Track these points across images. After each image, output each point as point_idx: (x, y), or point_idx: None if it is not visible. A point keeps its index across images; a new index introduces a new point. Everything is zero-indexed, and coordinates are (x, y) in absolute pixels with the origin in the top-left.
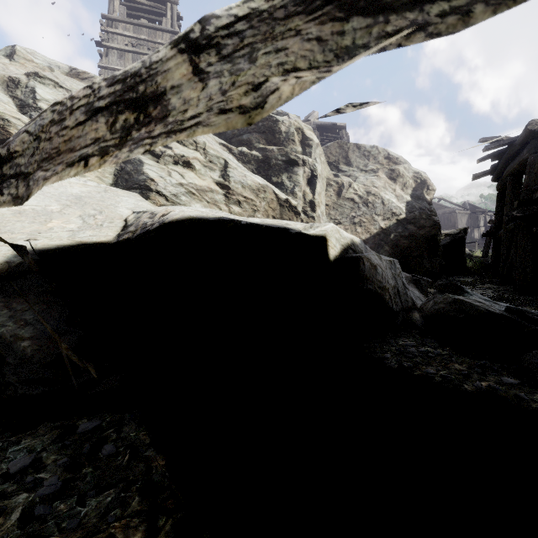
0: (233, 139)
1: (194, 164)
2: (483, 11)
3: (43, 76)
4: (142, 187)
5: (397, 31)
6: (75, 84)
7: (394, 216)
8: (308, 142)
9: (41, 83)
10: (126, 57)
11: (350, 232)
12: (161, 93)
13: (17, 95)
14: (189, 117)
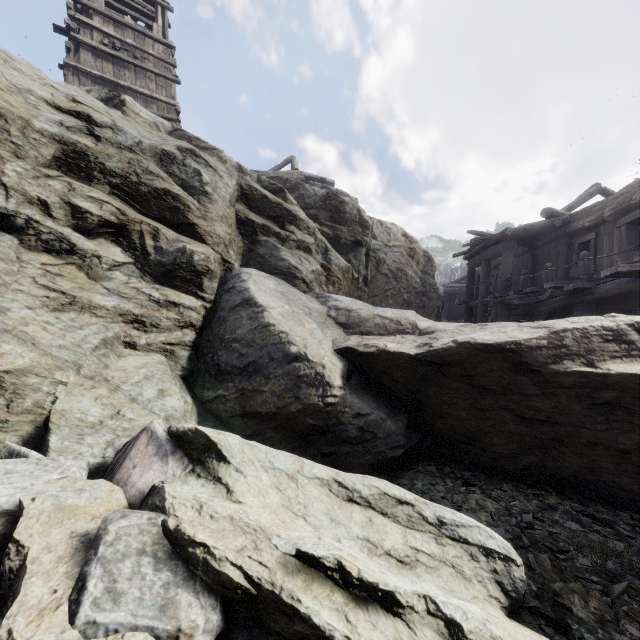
0: None
1: (313, 249)
2: None
3: (198, 154)
4: (286, 273)
5: None
6: (214, 161)
7: (414, 289)
8: (366, 224)
9: (196, 161)
10: (104, 60)
11: (384, 303)
12: (633, 341)
13: (174, 172)
14: None
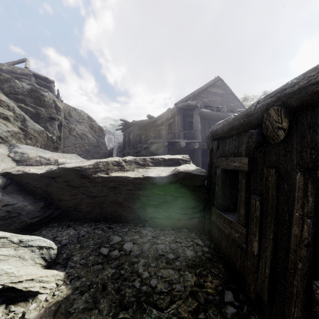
0: (10, 94)
1: (11, 119)
2: (143, 167)
3: None
4: None
5: (139, 167)
6: None
7: (92, 144)
8: (59, 109)
9: None
10: None
11: (74, 150)
12: (123, 165)
13: None
14: (128, 169)
